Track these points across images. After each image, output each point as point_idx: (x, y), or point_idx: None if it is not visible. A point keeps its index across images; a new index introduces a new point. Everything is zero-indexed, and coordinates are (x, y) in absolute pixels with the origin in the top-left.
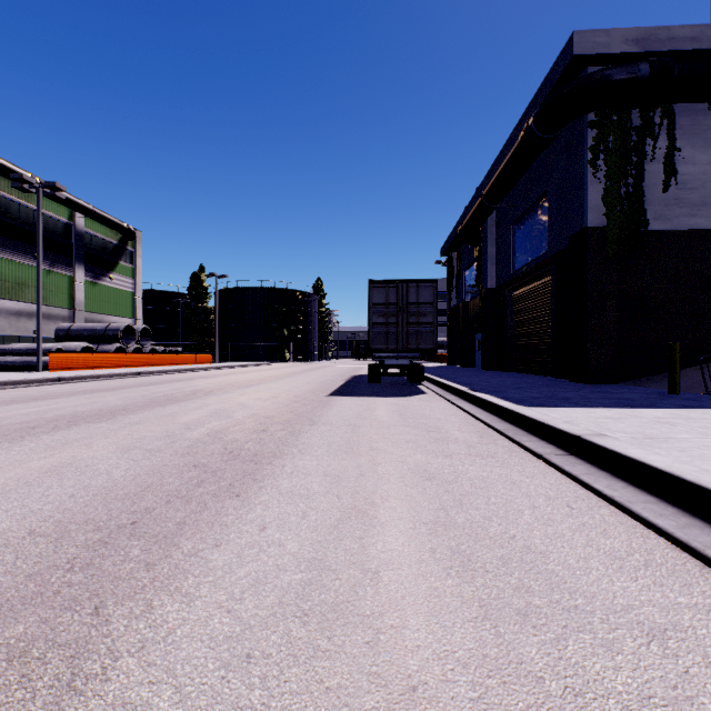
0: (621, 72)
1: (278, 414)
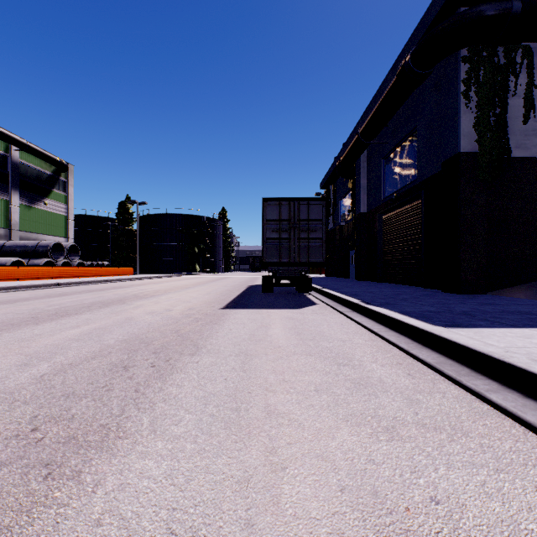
0: (496, 7)
1: (159, 336)
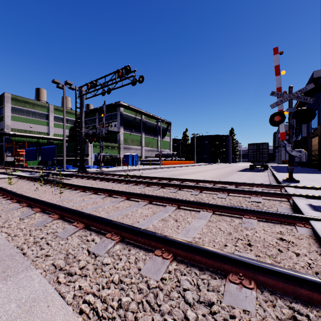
0: None
1: (227, 173)
